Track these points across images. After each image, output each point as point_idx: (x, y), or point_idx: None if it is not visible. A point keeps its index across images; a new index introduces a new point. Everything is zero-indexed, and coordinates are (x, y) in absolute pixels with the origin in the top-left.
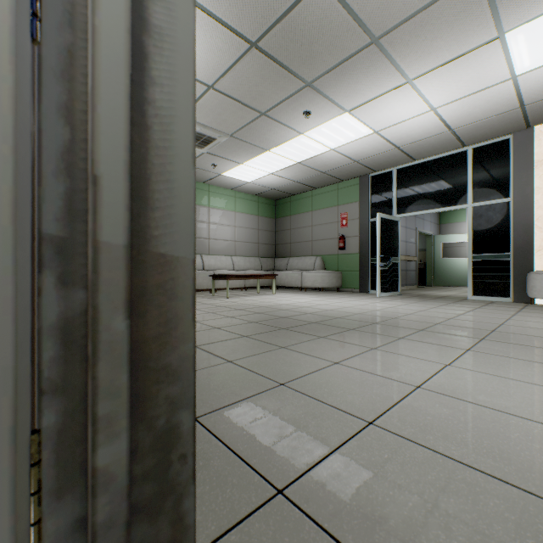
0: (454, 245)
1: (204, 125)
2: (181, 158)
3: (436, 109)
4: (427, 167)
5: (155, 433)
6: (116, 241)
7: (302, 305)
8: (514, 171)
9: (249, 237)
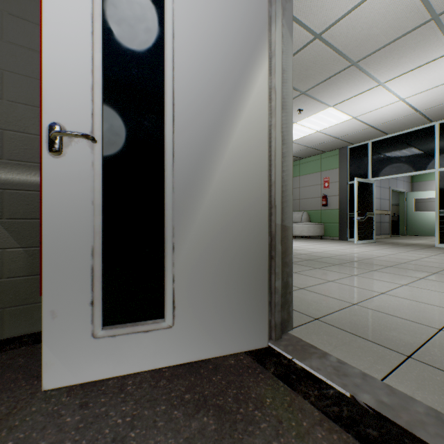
0: (426, 200)
1: None
2: (289, 193)
3: (404, 99)
4: (398, 139)
5: (283, 283)
6: (279, 223)
7: (296, 248)
8: None
9: None
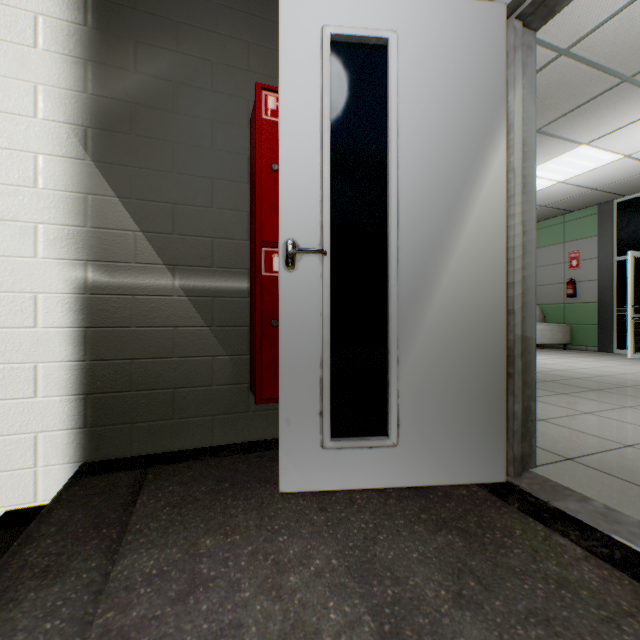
0: None
1: None
2: (531, 295)
3: None
4: None
5: (523, 407)
6: (518, 333)
7: None
8: None
9: None
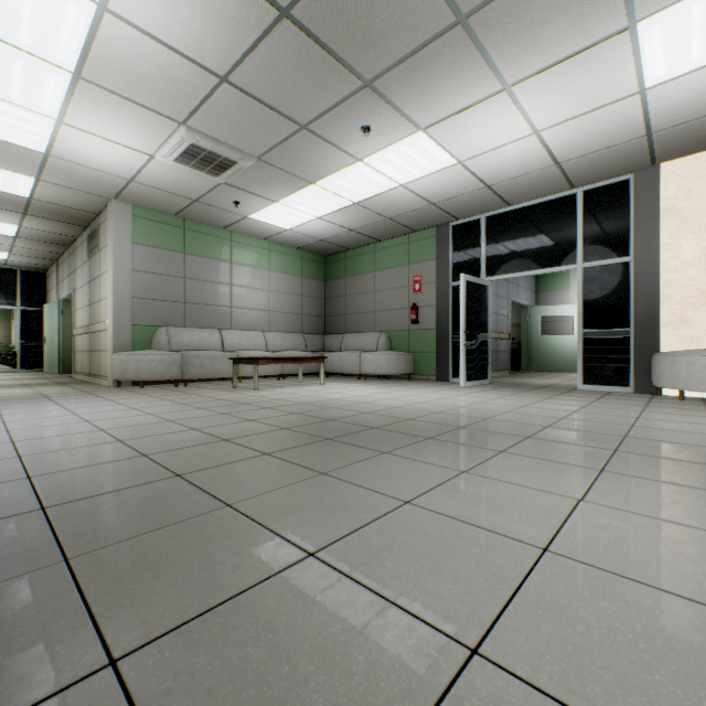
0: (555, 319)
1: (219, 140)
2: None
3: (540, 132)
4: (525, 215)
5: None
6: None
7: (359, 399)
8: (636, 222)
9: (288, 306)
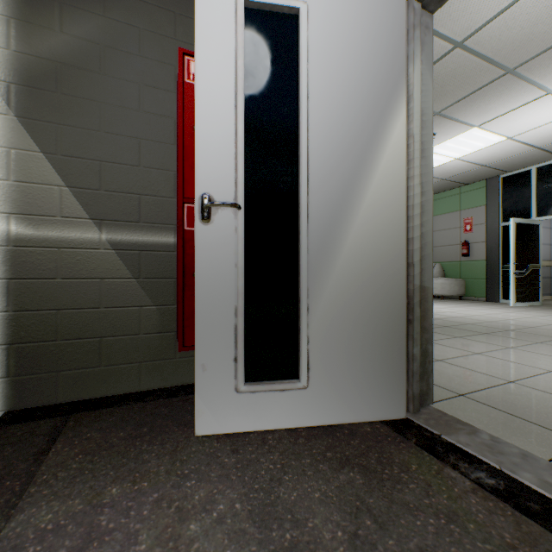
0: None
1: None
2: (428, 250)
3: None
4: None
5: (422, 350)
6: (417, 283)
7: None
8: None
9: None
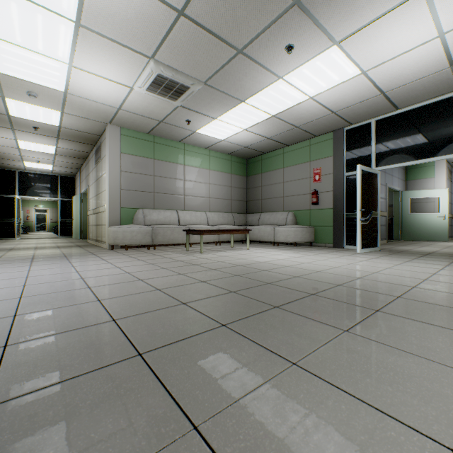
0: (421, 201)
1: (176, 70)
2: None
3: (445, 34)
4: (411, 116)
5: None
6: None
7: (282, 263)
8: None
9: (222, 194)
